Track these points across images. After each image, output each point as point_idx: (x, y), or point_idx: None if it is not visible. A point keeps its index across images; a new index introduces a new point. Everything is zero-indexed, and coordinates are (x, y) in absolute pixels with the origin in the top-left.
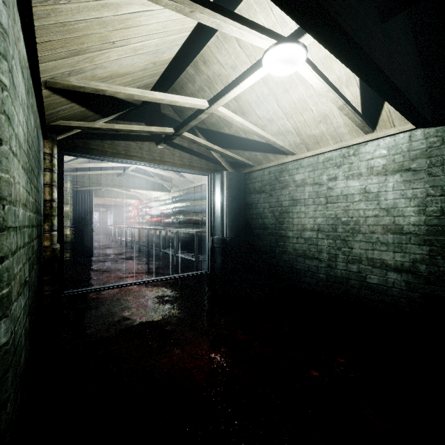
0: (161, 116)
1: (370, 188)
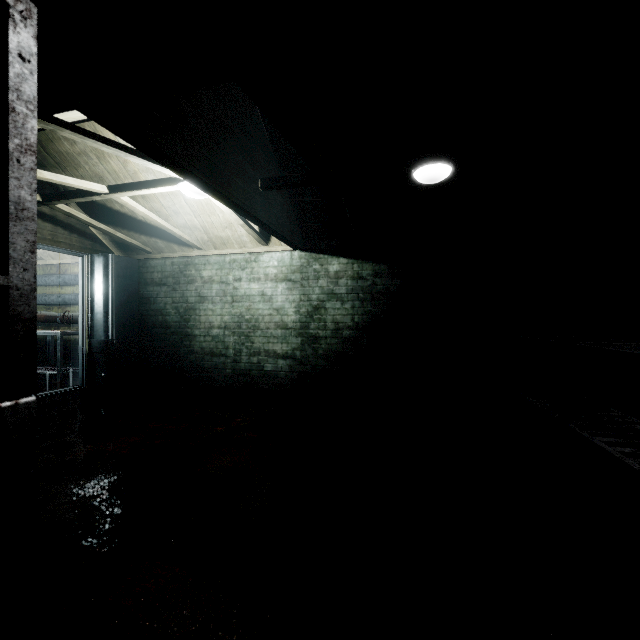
0: None
1: (266, 291)
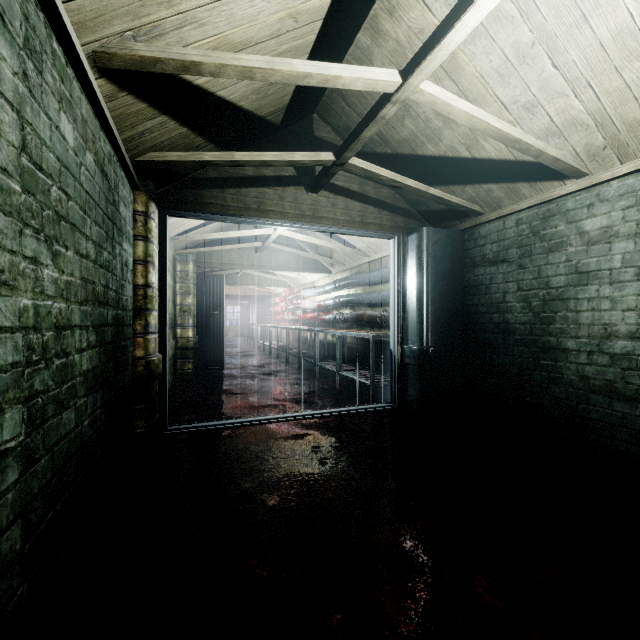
0: (314, 142)
1: None
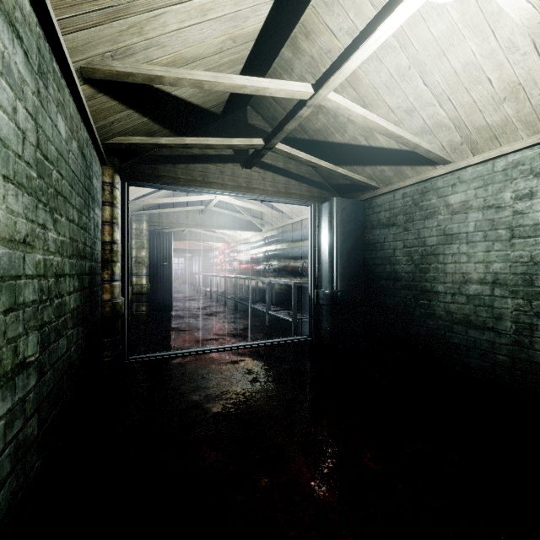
0: (248, 128)
1: None
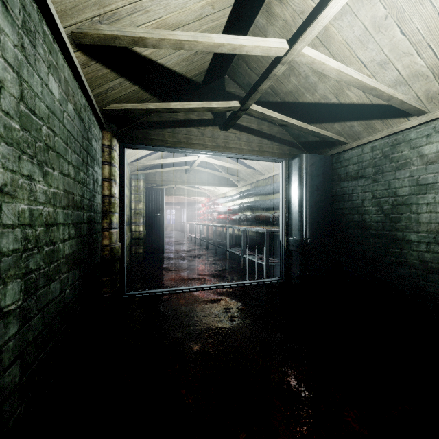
0: (226, 95)
1: None
